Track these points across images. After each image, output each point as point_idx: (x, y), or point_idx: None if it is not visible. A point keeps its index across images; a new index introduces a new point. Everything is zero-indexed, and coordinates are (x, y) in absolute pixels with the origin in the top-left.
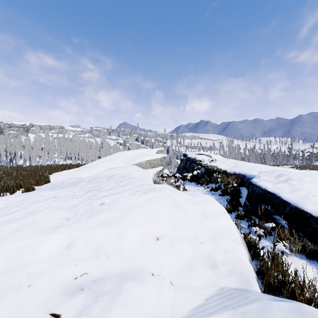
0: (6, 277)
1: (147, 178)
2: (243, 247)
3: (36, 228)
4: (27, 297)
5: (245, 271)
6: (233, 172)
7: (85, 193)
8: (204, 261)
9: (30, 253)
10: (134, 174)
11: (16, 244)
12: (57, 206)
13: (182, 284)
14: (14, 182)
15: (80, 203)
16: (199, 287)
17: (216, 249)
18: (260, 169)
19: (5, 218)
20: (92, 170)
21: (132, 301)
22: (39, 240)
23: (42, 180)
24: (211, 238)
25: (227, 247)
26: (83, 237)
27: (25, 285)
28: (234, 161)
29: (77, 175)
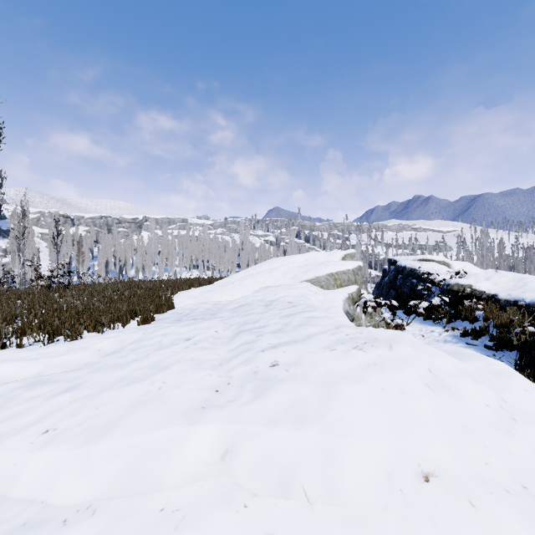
0: (125, 504)
1: (335, 308)
2: None
3: (166, 406)
4: None
5: None
6: (514, 300)
7: (234, 334)
8: None
9: (161, 460)
10: (310, 300)
11: (139, 438)
12: (194, 360)
13: None
14: (127, 306)
15: (232, 358)
16: None
17: None
18: None
19: (118, 374)
20: (235, 289)
21: None
22: (176, 435)
23: (164, 305)
24: None
25: None
26: (253, 442)
27: None
28: (513, 276)
29: (214, 298)
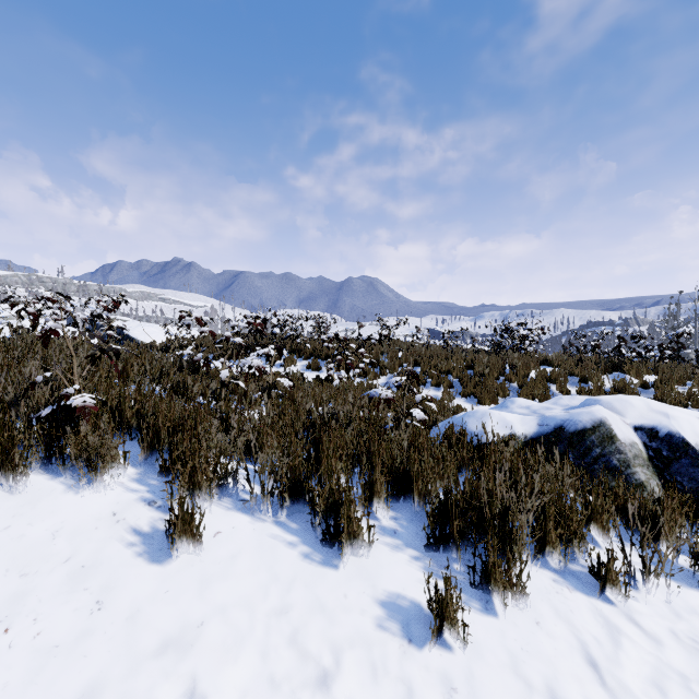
0: None
1: None
2: None
3: None
4: None
5: None
6: None
7: None
8: None
9: None
10: None
11: None
12: None
13: None
14: None
15: None
16: None
17: None
18: None
19: None
20: None
21: None
22: None
23: None
24: None
25: None
26: None
27: None
28: (139, 323)
29: None
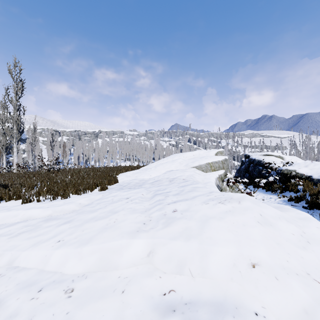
0: (100, 274)
1: (210, 183)
2: None
3: (118, 230)
4: (123, 305)
5: None
6: None
7: (152, 196)
8: None
9: (117, 255)
10: (196, 178)
11: (106, 244)
12: (131, 209)
13: None
14: (92, 181)
15: (151, 207)
16: None
17: None
18: None
19: (92, 215)
20: (152, 172)
21: None
22: (124, 243)
23: (112, 180)
24: None
25: None
26: (164, 247)
27: (119, 289)
28: None
29: (140, 177)
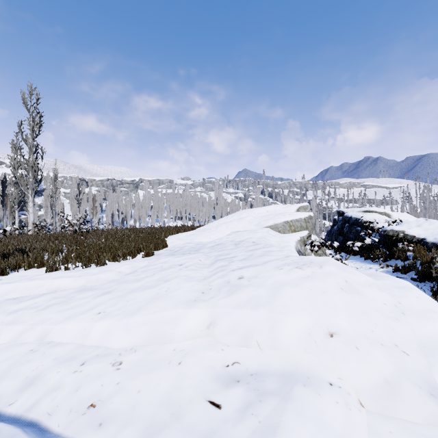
0: (152, 348)
1: (288, 247)
2: None
3: (172, 299)
4: (181, 375)
5: None
6: None
7: (212, 262)
8: (417, 383)
9: (171, 326)
10: (269, 240)
11: (157, 314)
12: (187, 276)
13: (380, 409)
14: (134, 244)
15: (212, 275)
16: (412, 422)
17: (435, 368)
18: None
19: (137, 284)
20: (212, 233)
21: (311, 413)
22: (179, 313)
23: (160, 244)
24: (422, 349)
25: None
26: (227, 317)
27: (175, 361)
28: None
29: (196, 239)
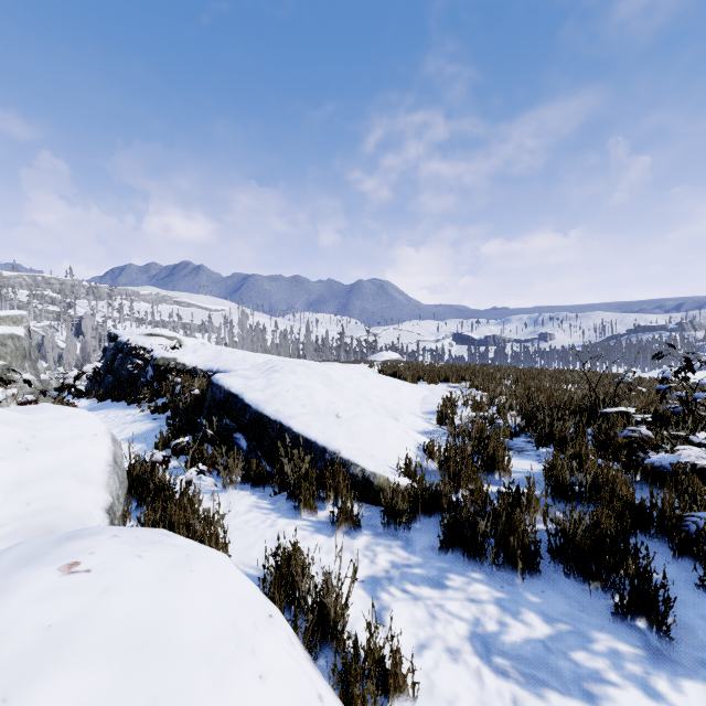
0: None
1: None
2: (103, 489)
3: None
4: None
5: (55, 523)
6: (207, 370)
7: None
8: None
9: None
10: None
11: None
12: None
13: None
14: None
15: None
16: None
17: (10, 502)
18: (254, 361)
19: None
20: None
21: None
22: None
23: None
24: (13, 486)
25: (42, 493)
26: None
27: None
28: (215, 348)
29: None
